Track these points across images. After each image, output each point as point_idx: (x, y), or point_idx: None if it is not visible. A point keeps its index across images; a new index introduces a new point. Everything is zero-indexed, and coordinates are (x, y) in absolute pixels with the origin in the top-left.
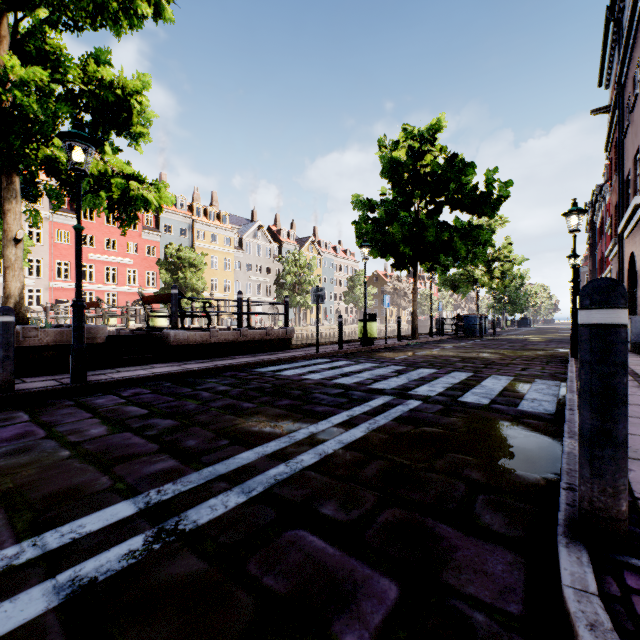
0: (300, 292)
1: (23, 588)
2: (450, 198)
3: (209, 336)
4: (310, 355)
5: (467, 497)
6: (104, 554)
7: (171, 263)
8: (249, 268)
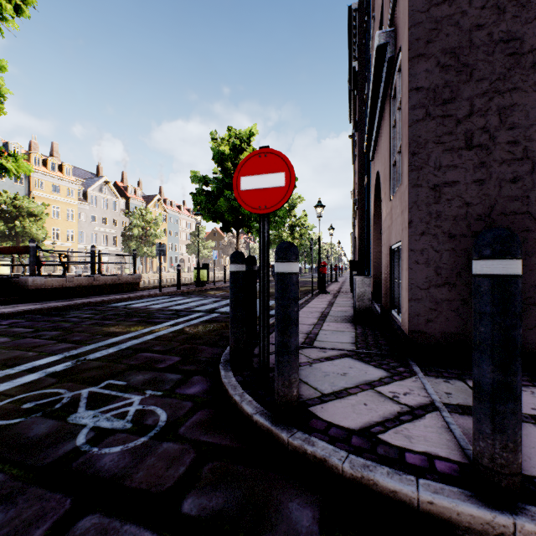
0: (147, 243)
1: (23, 376)
2: None
3: (65, 281)
4: (154, 294)
5: (218, 340)
6: (54, 367)
7: (5, 211)
8: (94, 219)
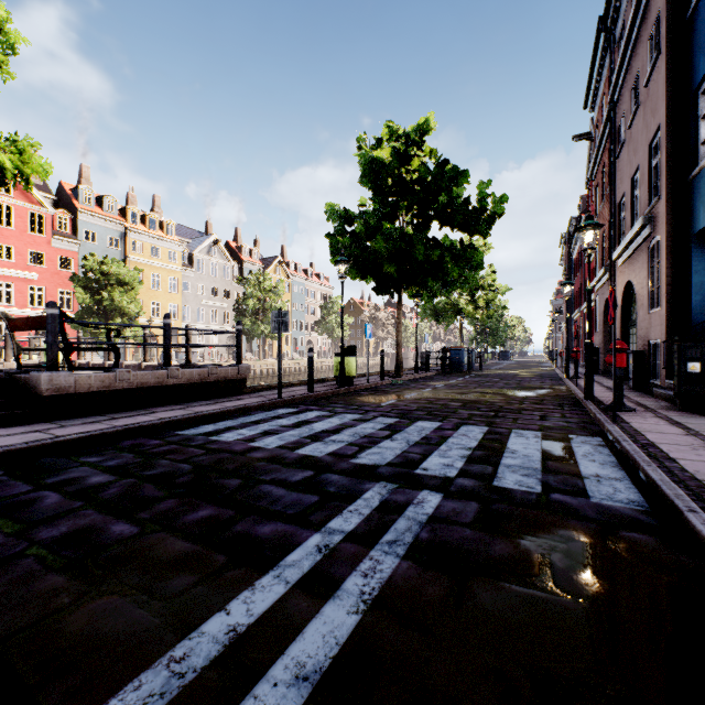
0: (265, 320)
1: None
2: (440, 212)
3: (114, 379)
4: (269, 403)
5: None
6: None
7: (92, 279)
8: (203, 291)
